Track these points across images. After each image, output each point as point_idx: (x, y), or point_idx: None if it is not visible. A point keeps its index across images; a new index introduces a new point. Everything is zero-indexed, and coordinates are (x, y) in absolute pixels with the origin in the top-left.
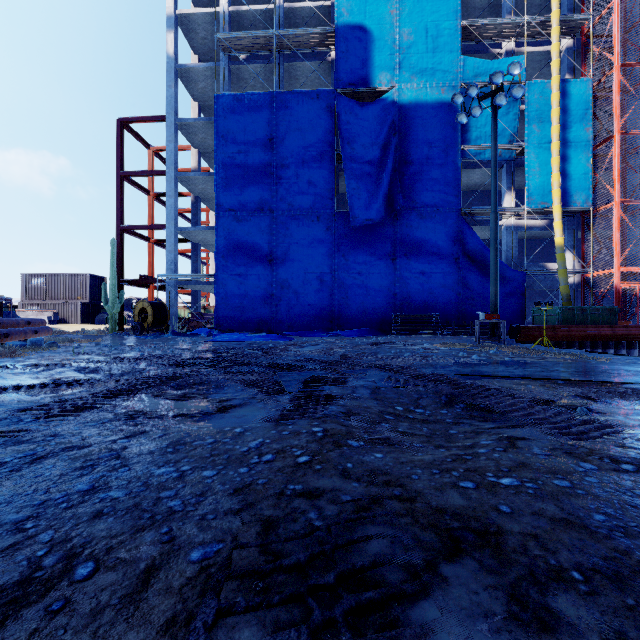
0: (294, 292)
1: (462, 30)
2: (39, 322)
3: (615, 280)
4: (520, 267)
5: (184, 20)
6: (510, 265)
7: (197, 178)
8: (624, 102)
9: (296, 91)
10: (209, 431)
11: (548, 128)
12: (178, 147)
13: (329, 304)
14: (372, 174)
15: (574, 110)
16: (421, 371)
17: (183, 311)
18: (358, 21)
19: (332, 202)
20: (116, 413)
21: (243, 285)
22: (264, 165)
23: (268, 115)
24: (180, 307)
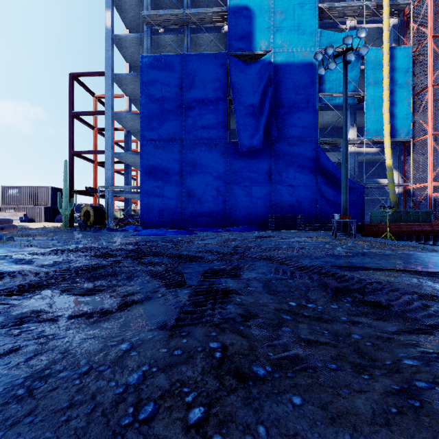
0: (198, 199)
1: (319, 11)
2: (6, 221)
3: (429, 191)
4: (360, 181)
5: (118, 3)
6: (353, 180)
7: (128, 117)
8: (435, 63)
9: (199, 53)
10: (91, 348)
11: (380, 81)
12: (114, 95)
13: (223, 208)
14: (254, 114)
15: (399, 69)
16: (301, 262)
17: (119, 213)
18: (244, 3)
19: (225, 134)
20: (7, 316)
21: (161, 194)
22: (176, 107)
23: (179, 71)
24: (116, 210)
